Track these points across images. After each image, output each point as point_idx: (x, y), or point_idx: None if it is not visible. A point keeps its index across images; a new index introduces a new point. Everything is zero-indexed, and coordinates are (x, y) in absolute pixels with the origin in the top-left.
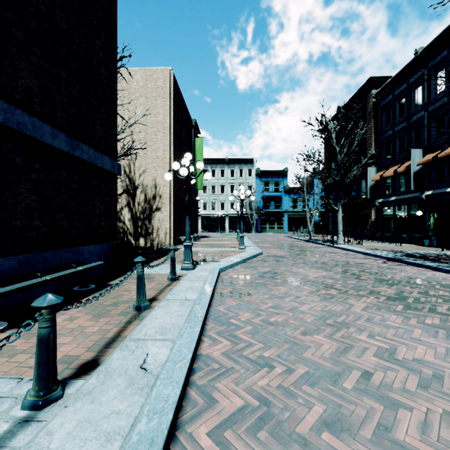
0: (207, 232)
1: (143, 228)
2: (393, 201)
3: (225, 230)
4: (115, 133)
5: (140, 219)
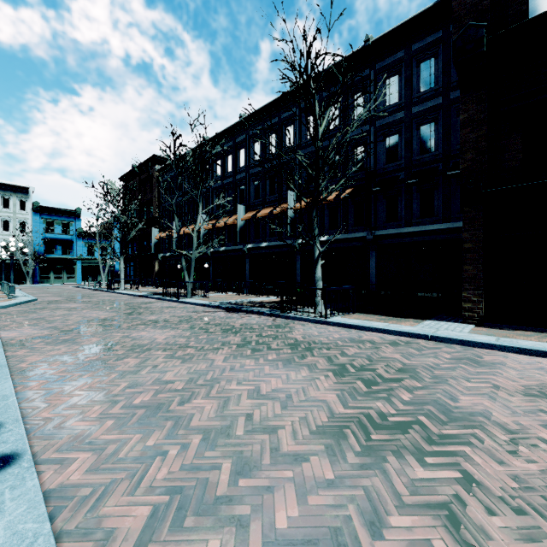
0: None
1: None
2: (168, 256)
3: None
4: None
5: None
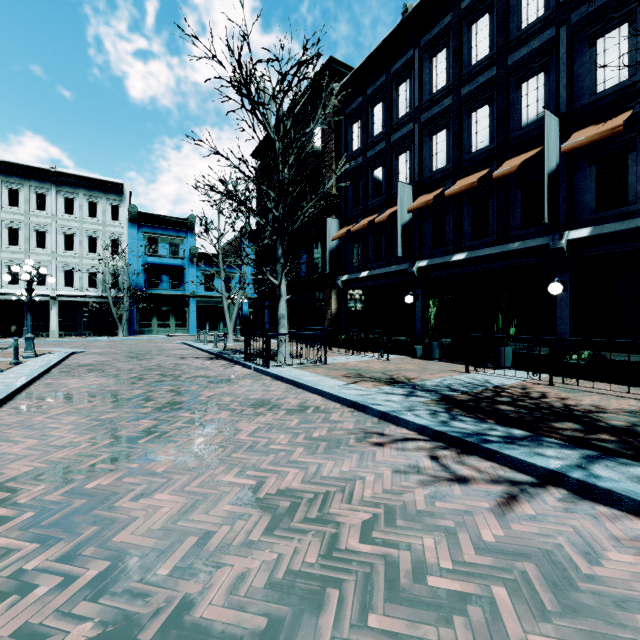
0: None
1: None
2: (365, 278)
3: (49, 333)
4: None
5: None
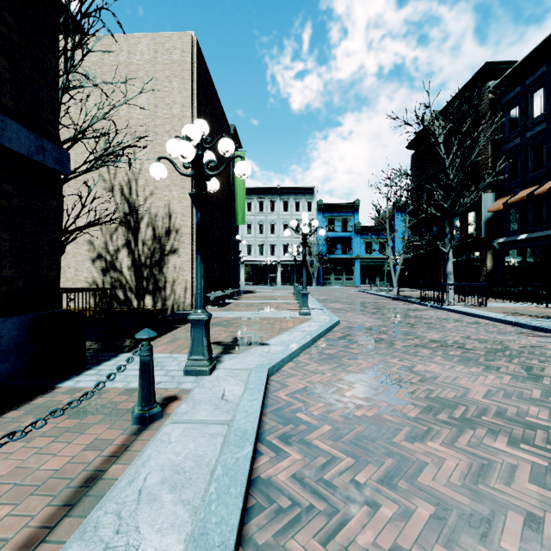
0: (253, 285)
1: (151, 281)
2: (523, 240)
3: (276, 283)
4: (52, 86)
5: (146, 266)
